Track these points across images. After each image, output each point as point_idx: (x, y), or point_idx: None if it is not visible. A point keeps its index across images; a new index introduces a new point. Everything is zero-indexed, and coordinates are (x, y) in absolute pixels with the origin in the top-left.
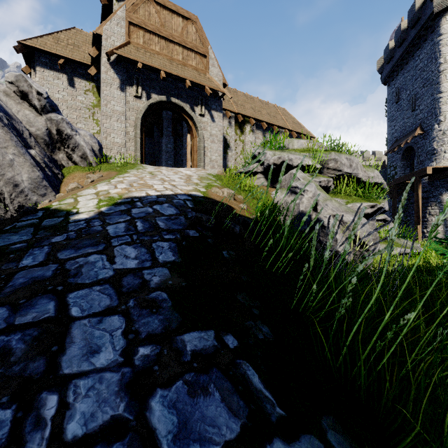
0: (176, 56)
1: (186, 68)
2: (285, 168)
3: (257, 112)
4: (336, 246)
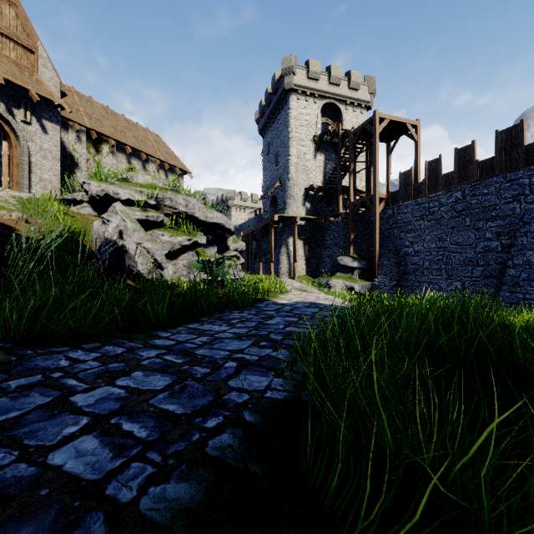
0: None
1: None
2: (111, 200)
3: (120, 132)
4: (137, 266)
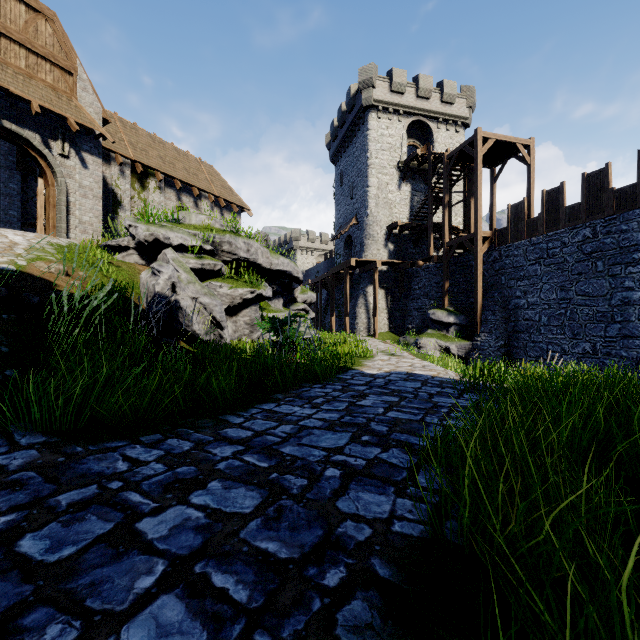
0: (13, 59)
1: (34, 82)
2: (161, 246)
3: (169, 164)
4: (193, 326)
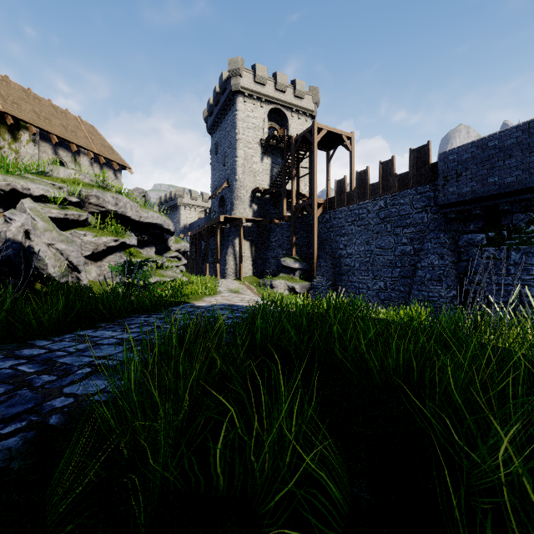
0: None
1: None
2: (19, 196)
3: (44, 119)
4: (48, 269)
